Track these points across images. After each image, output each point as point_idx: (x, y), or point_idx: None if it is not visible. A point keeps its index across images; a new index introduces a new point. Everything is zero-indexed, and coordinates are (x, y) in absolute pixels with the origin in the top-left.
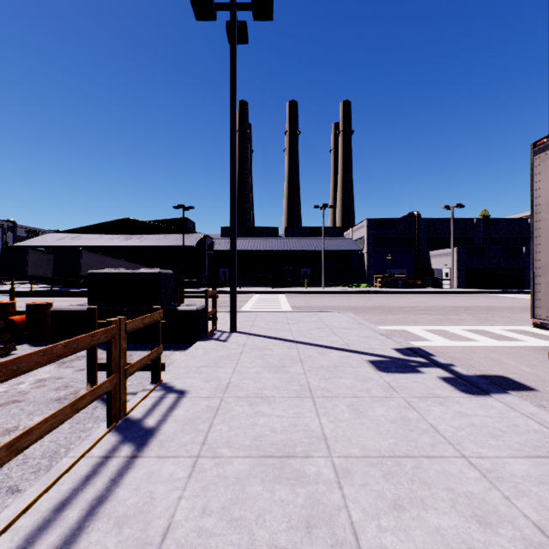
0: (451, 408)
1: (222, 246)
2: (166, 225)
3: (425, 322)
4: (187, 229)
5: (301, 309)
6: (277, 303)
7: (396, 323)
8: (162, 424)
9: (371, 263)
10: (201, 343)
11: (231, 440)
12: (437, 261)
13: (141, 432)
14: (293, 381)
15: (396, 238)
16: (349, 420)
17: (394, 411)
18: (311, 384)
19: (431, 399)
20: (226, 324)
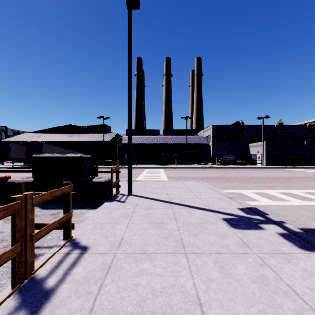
0: (298, 266)
1: (126, 141)
2: (94, 128)
3: (251, 187)
4: (106, 131)
5: (173, 178)
6: (159, 174)
7: (234, 188)
8: (60, 284)
9: (214, 151)
10: (107, 204)
11: (116, 306)
12: (253, 149)
13: (39, 295)
14: (170, 237)
15: (229, 136)
16: (218, 280)
17: (252, 269)
18: (184, 240)
19: (278, 255)
20: (126, 189)
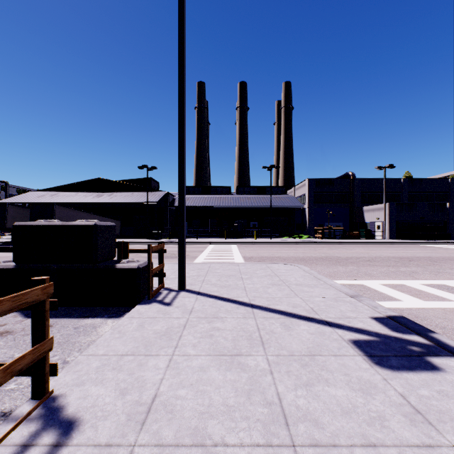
0: None
1: None
2: (134, 184)
3: (379, 275)
4: (151, 187)
5: (252, 260)
6: (230, 253)
7: (351, 277)
8: None
9: (311, 217)
10: (140, 308)
11: None
12: (370, 215)
13: None
14: (255, 392)
15: (333, 195)
16: None
17: None
18: (285, 402)
19: None
20: (176, 280)
